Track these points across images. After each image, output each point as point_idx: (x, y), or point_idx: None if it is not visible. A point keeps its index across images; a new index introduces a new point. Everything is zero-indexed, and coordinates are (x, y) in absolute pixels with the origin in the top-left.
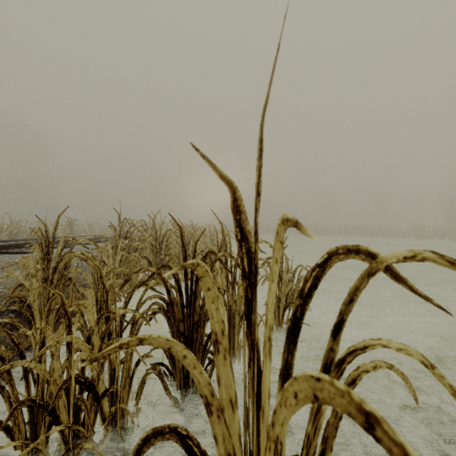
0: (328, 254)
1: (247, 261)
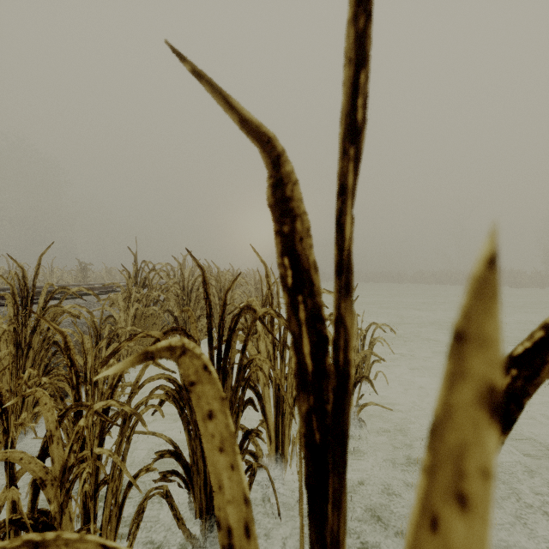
0: (545, 327)
1: (311, 343)
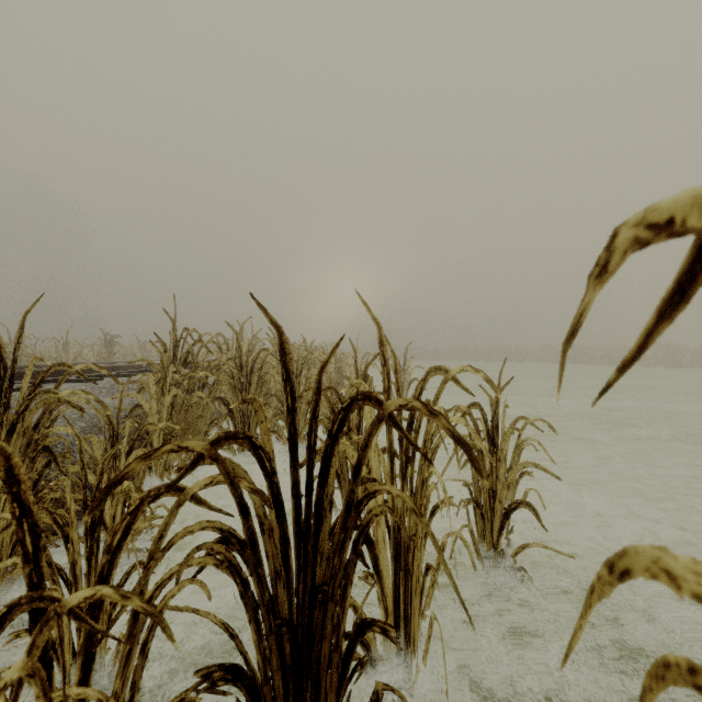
0: None
1: None
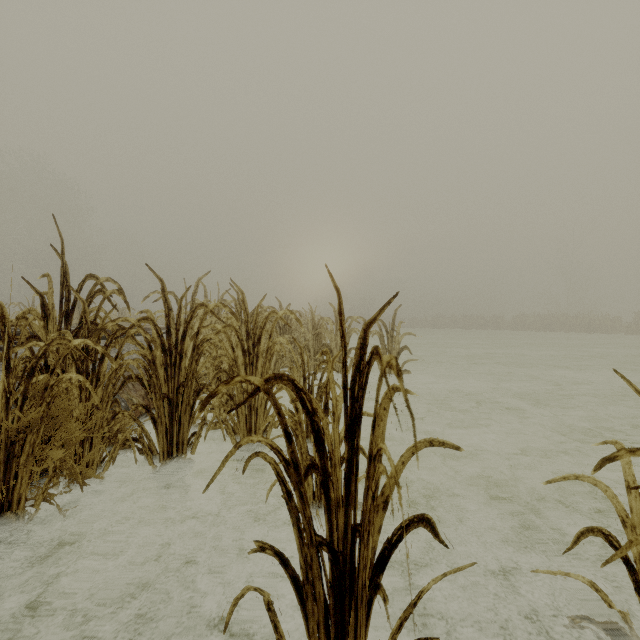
0: None
1: None
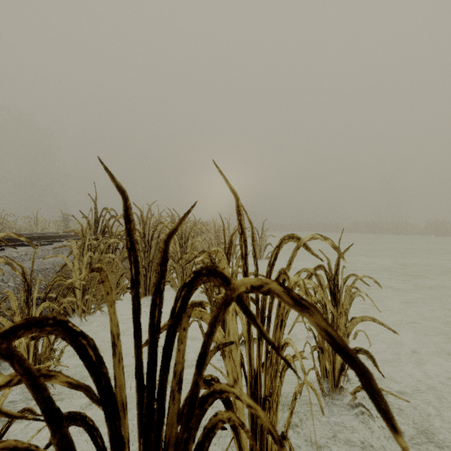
0: None
1: None
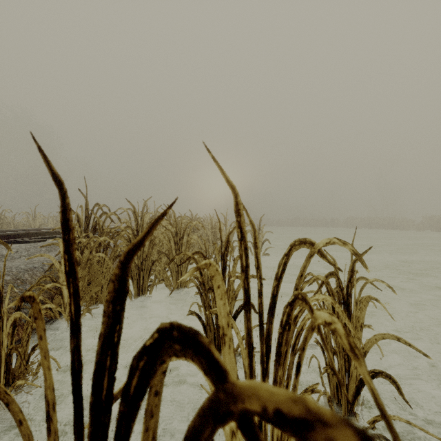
0: None
1: None
